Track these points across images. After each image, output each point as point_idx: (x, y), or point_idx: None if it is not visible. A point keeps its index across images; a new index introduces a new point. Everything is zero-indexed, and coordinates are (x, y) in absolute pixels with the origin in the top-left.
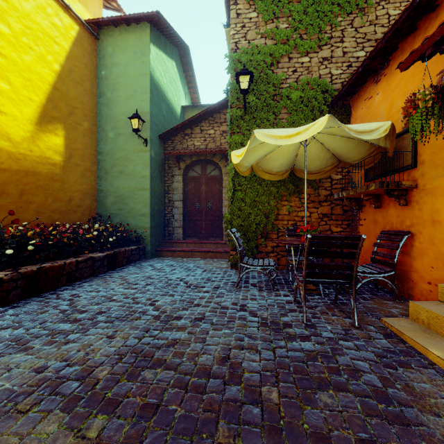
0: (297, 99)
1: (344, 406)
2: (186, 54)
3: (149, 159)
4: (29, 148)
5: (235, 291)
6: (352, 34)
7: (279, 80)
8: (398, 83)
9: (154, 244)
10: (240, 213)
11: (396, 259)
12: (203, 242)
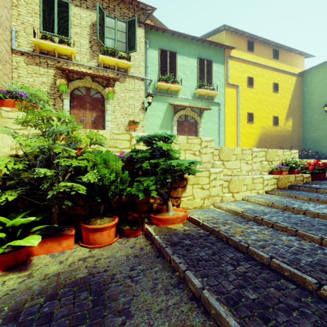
0: None
1: None
2: None
3: None
4: (283, 128)
5: None
6: None
7: None
8: None
9: None
10: None
11: None
12: None
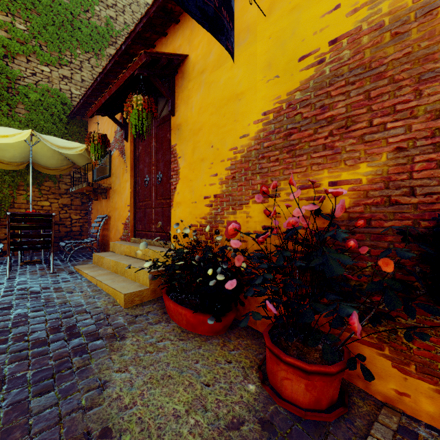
0: (37, 101)
1: (3, 300)
2: None
3: None
4: None
5: None
6: (89, 68)
7: (15, 75)
8: (106, 121)
9: None
10: None
11: (99, 232)
12: None
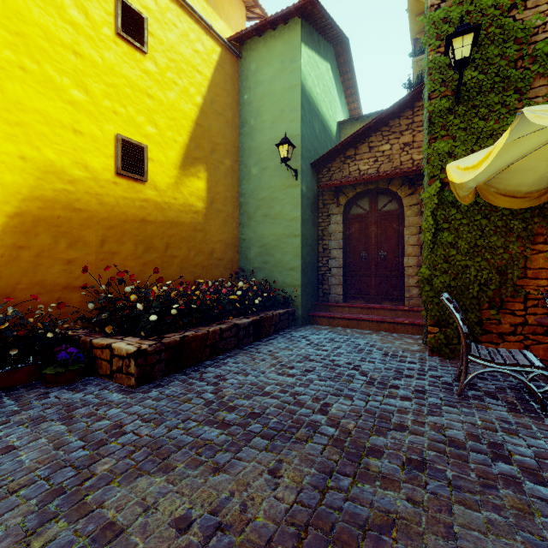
0: None
1: None
2: (345, 50)
3: (300, 196)
4: (173, 195)
5: (460, 404)
6: None
7: (528, 29)
8: None
9: (305, 307)
10: (447, 266)
11: None
12: (374, 307)
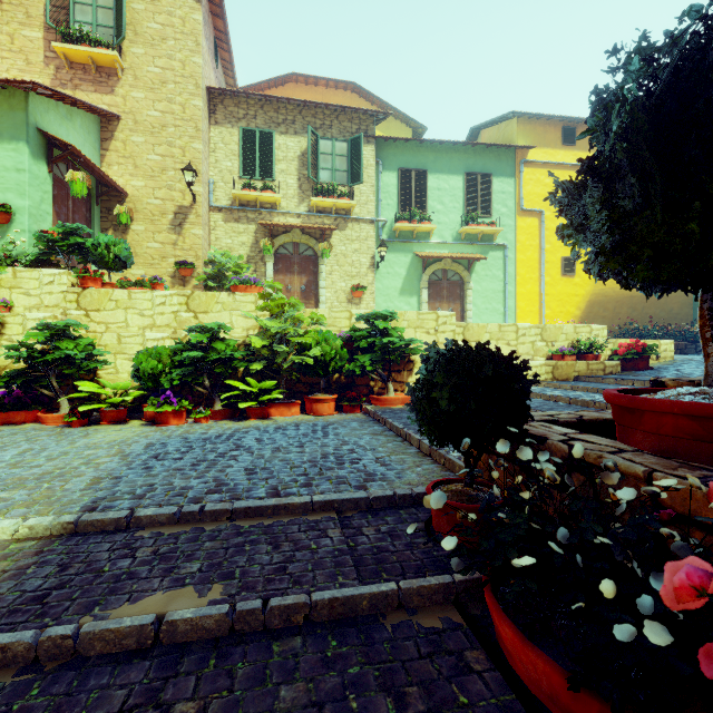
0: None
1: None
2: None
3: None
4: None
5: None
6: None
7: None
8: None
9: None
10: None
11: None
12: None
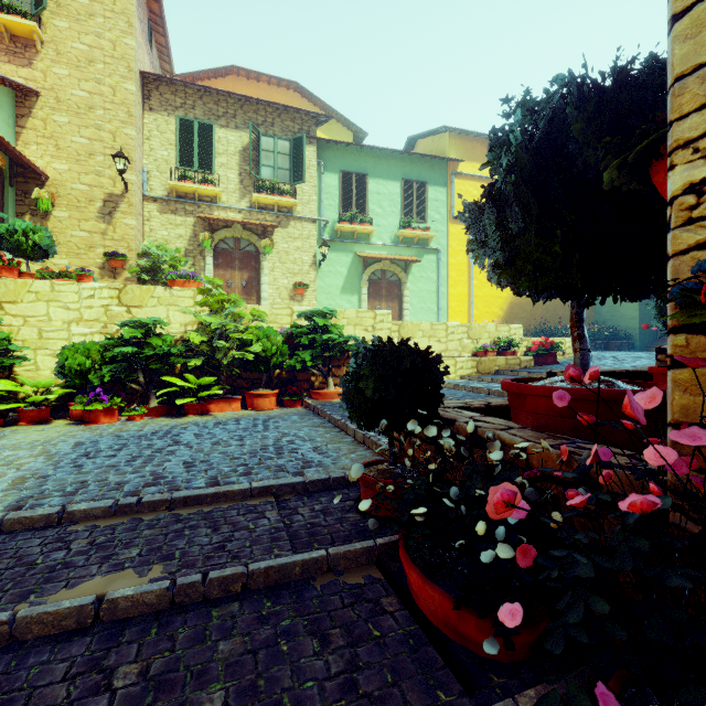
0: None
1: None
2: None
3: None
4: None
5: None
6: None
7: None
8: None
9: (643, 341)
10: None
11: None
12: None
